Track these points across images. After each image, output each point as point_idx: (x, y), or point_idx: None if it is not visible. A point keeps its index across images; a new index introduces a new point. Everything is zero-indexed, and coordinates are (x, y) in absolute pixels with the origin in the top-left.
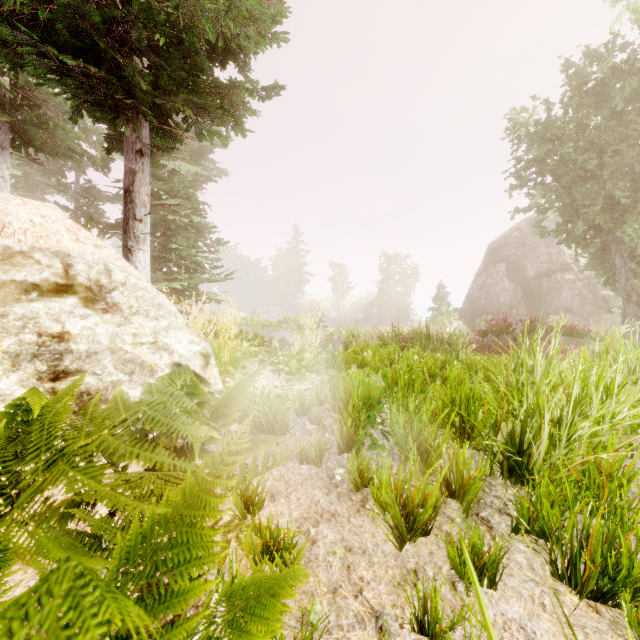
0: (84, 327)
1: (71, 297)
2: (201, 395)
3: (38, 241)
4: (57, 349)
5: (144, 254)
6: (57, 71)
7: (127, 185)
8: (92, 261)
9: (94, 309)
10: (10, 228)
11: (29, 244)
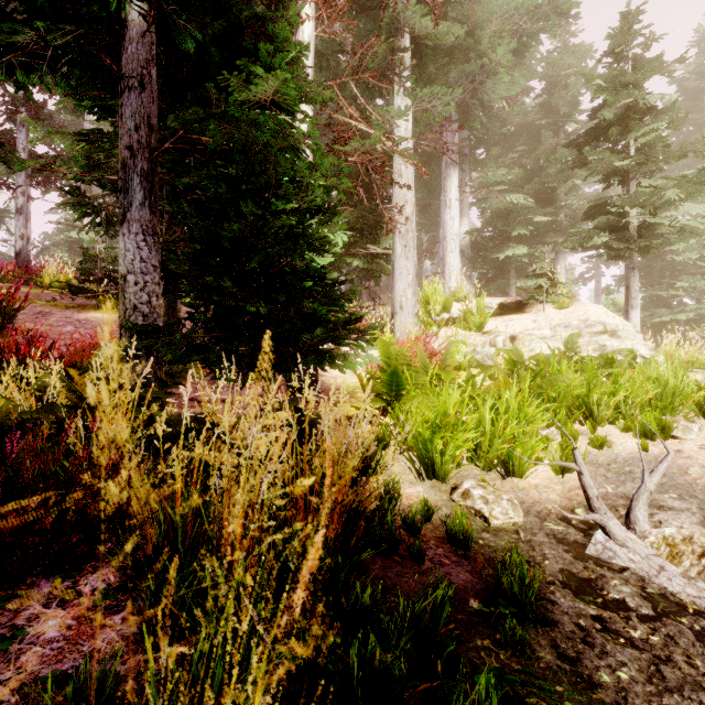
0: (610, 343)
1: (606, 335)
2: (636, 355)
3: (597, 320)
4: (603, 349)
5: (635, 313)
6: (599, 254)
7: (627, 284)
8: (612, 323)
9: (612, 338)
10: (590, 317)
11: (594, 321)
